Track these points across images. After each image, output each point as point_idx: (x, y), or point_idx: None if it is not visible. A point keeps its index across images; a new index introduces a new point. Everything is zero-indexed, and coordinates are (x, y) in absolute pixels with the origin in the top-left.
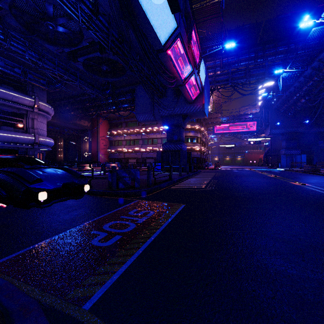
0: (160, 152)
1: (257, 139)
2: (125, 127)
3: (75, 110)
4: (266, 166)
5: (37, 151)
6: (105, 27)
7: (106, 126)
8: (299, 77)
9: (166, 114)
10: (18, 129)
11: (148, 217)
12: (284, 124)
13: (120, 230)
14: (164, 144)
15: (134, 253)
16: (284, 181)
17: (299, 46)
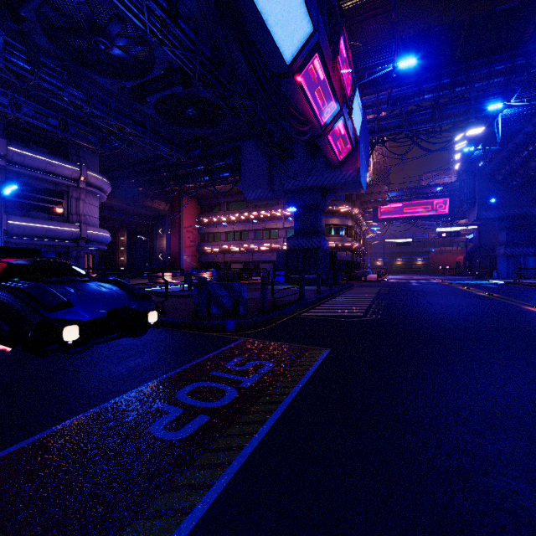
0: (283, 252)
1: (453, 228)
2: (226, 210)
3: (145, 183)
4: (469, 275)
5: (84, 251)
6: (190, 40)
7: (194, 209)
8: (534, 115)
9: (294, 187)
10: (55, 217)
11: (261, 376)
12: (503, 201)
13: (208, 402)
14: (290, 238)
15: (232, 461)
16: (510, 304)
17: (535, 61)
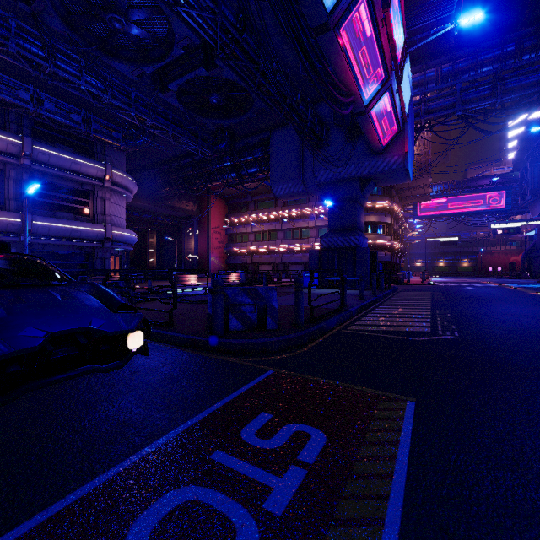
0: (316, 252)
1: (512, 224)
2: (254, 210)
3: (172, 183)
4: (529, 278)
5: (109, 252)
6: None
7: (221, 209)
8: None
9: (329, 178)
10: (81, 217)
11: (305, 474)
12: None
13: None
14: (323, 236)
15: None
16: None
17: None
